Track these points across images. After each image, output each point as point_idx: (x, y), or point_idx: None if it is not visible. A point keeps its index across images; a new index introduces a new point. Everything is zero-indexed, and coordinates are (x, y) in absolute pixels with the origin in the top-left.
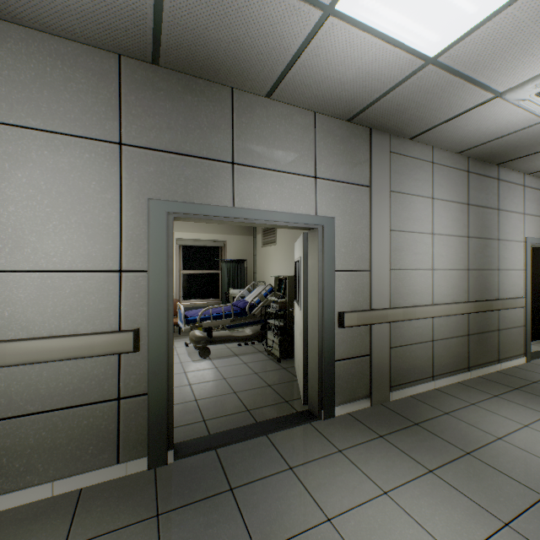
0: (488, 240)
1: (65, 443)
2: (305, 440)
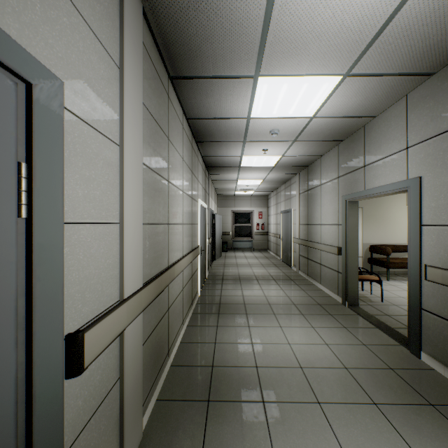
0: None
1: (330, 280)
2: (373, 336)
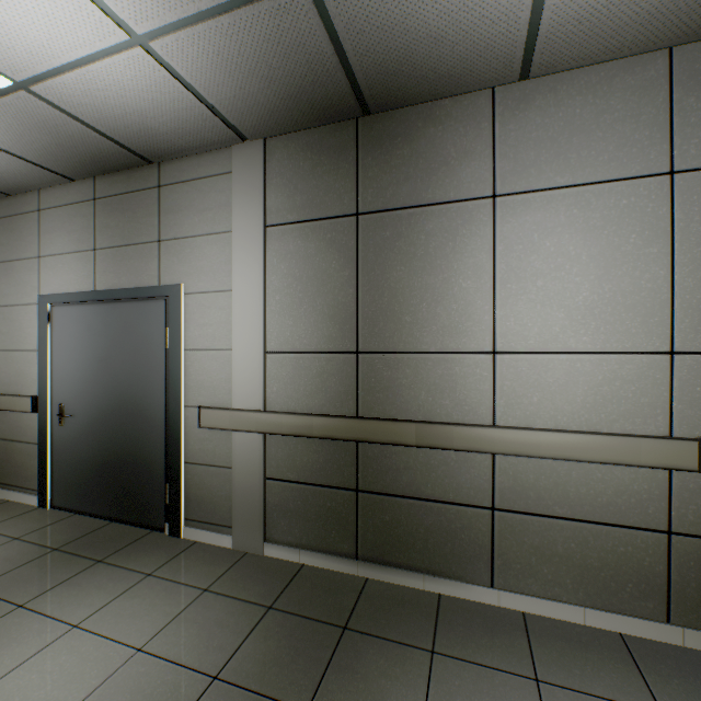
0: None
1: (595, 566)
2: None
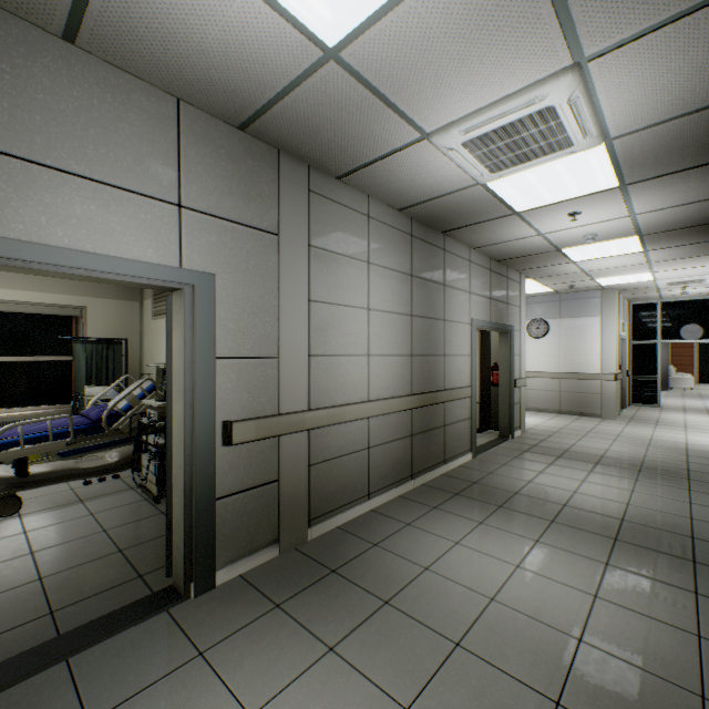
0: (434, 320)
1: None
2: (143, 650)
